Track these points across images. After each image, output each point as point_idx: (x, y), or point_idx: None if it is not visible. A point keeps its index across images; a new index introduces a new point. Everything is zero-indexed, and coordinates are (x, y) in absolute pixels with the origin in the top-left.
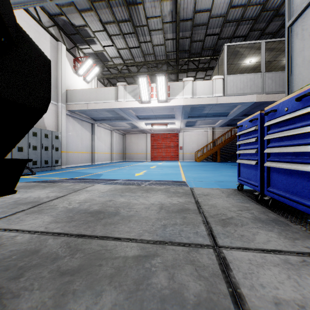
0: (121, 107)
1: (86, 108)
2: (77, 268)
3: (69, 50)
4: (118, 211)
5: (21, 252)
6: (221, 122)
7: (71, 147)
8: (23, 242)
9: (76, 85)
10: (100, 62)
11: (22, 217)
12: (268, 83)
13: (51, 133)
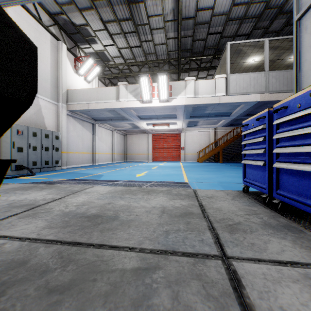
0: (122, 107)
1: (87, 108)
2: (68, 283)
3: (70, 49)
4: (117, 215)
5: (7, 263)
6: (223, 122)
7: (72, 148)
8: (12, 251)
9: (77, 84)
10: (101, 61)
11: (14, 221)
12: (271, 82)
13: (51, 134)
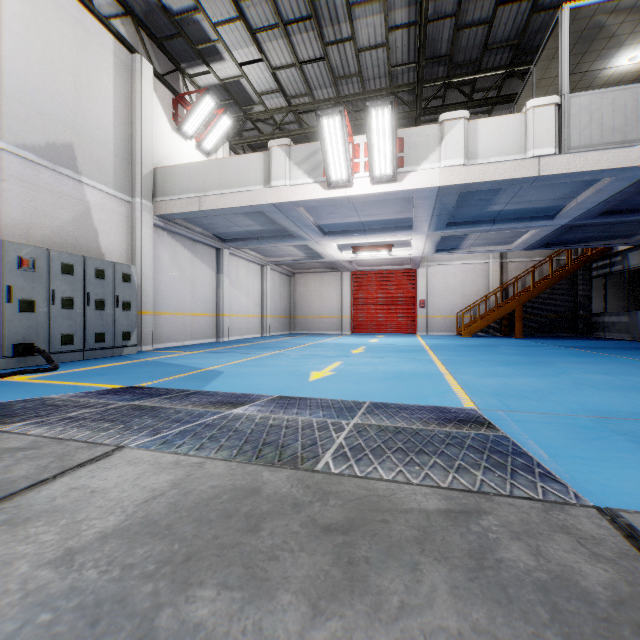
0: (278, 201)
1: (198, 207)
2: None
3: (162, 76)
4: None
5: None
6: (532, 237)
7: (167, 303)
8: None
9: (180, 158)
10: (234, 107)
11: None
12: None
13: (111, 269)
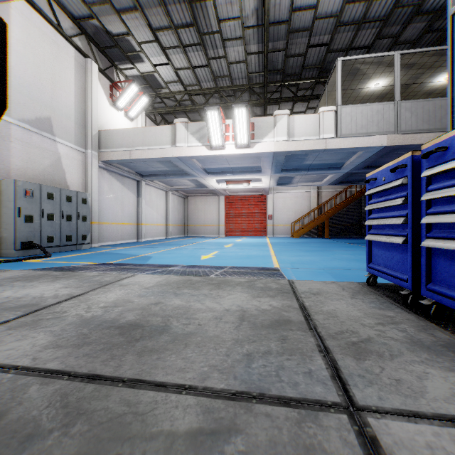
0: (180, 155)
1: (129, 157)
2: None
3: (103, 71)
4: (168, 325)
5: None
6: (331, 178)
7: (106, 216)
8: None
9: (114, 123)
10: (149, 89)
11: None
12: (404, 116)
13: (75, 195)
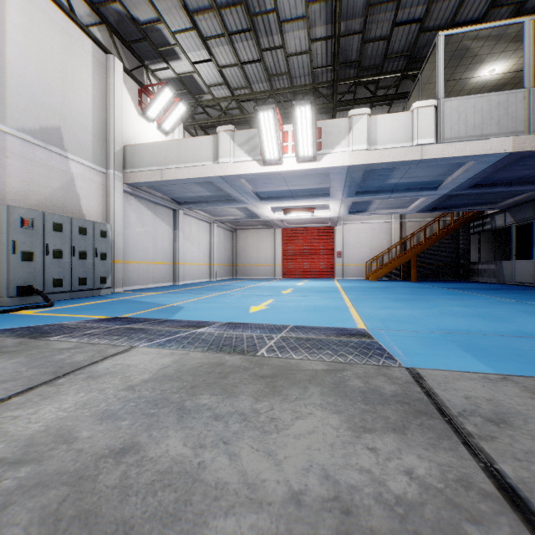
0: (224, 174)
1: (160, 178)
2: None
3: (130, 71)
4: None
5: None
6: (422, 203)
7: (134, 254)
8: None
9: (144, 137)
10: (188, 96)
11: None
12: None
13: (91, 227)
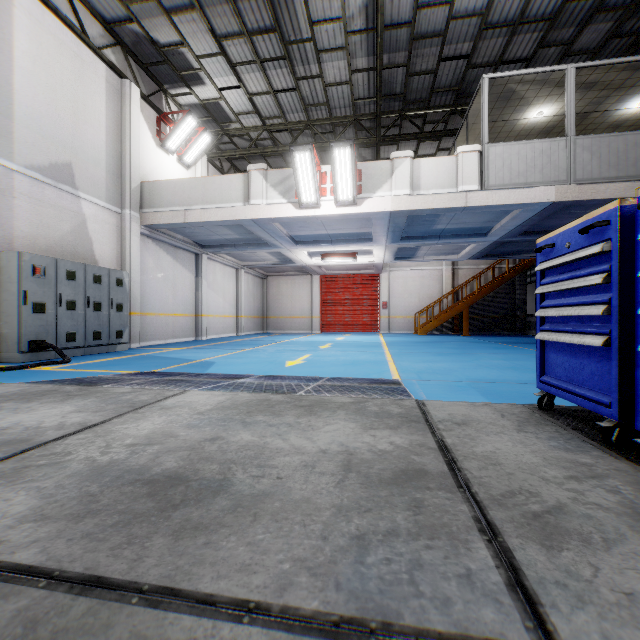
0: (256, 217)
1: (183, 220)
2: None
3: (147, 97)
4: (229, 478)
5: None
6: (473, 250)
7: (152, 305)
8: None
9: (163, 171)
10: (212, 123)
11: None
12: (581, 159)
13: (106, 274)
